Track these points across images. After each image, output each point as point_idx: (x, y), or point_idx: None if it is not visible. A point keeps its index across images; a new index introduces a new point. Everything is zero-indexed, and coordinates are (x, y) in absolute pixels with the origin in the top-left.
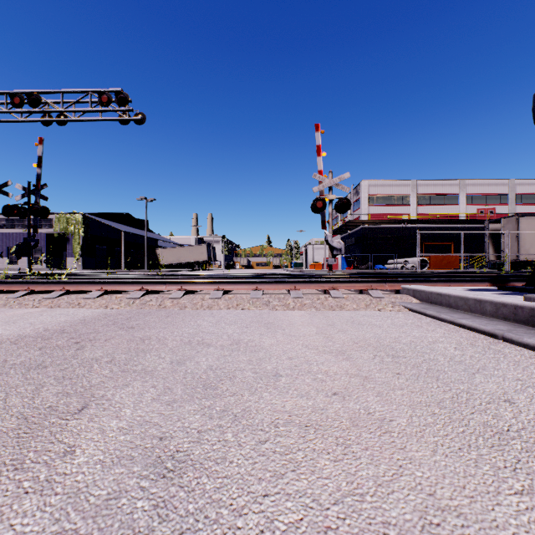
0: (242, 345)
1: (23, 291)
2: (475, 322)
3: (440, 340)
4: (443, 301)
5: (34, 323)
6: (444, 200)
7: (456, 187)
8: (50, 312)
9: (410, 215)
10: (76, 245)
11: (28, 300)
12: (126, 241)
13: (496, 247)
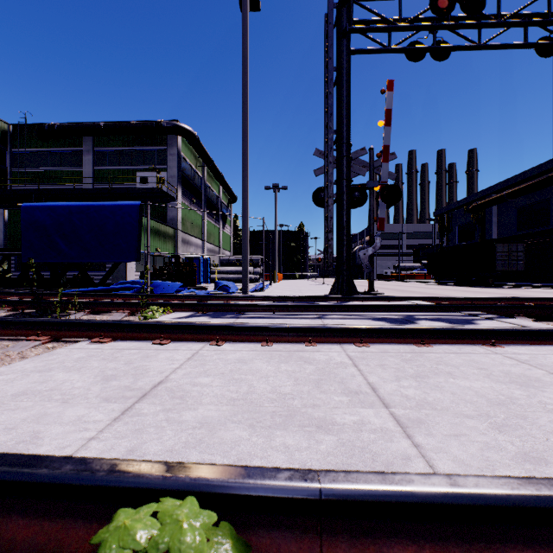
0: None
1: None
2: None
3: None
4: None
5: None
6: None
7: None
8: None
9: None
10: None
11: None
12: None
13: None
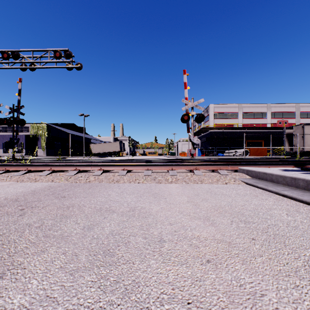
0: (136, 212)
1: (2, 170)
2: (294, 193)
3: (274, 207)
4: (268, 178)
5: (0, 193)
6: (258, 115)
7: (265, 108)
8: (15, 185)
9: (238, 124)
10: (43, 142)
11: (3, 176)
12: (72, 139)
13: (290, 143)
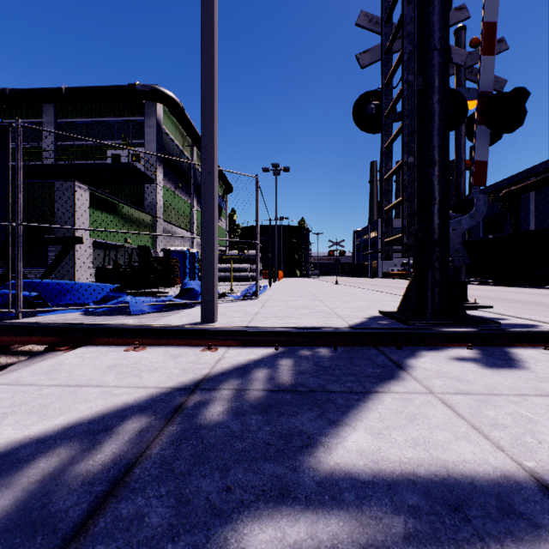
0: None
1: None
2: None
3: None
4: None
5: None
6: None
7: None
8: None
9: None
10: None
11: None
12: None
13: None
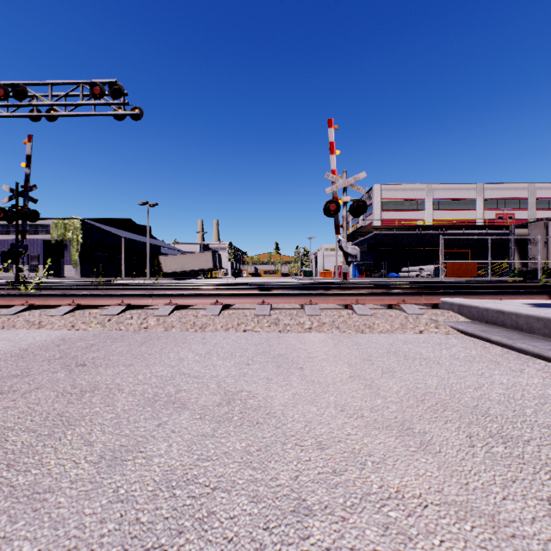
0: (236, 407)
1: None
2: None
3: None
4: (507, 321)
5: None
6: (460, 205)
7: (474, 191)
8: None
9: (425, 220)
10: (74, 252)
11: None
12: (128, 248)
13: (522, 253)
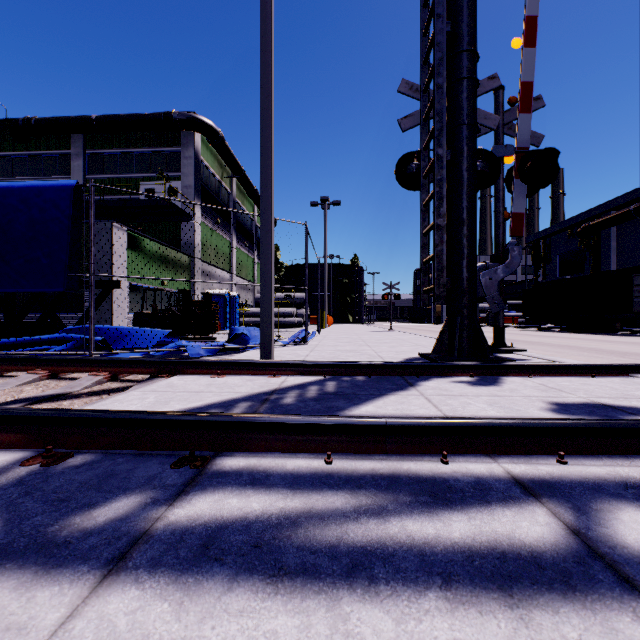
0: None
1: None
2: None
3: None
4: None
5: None
6: None
7: None
8: None
9: None
10: None
11: None
12: None
13: None
